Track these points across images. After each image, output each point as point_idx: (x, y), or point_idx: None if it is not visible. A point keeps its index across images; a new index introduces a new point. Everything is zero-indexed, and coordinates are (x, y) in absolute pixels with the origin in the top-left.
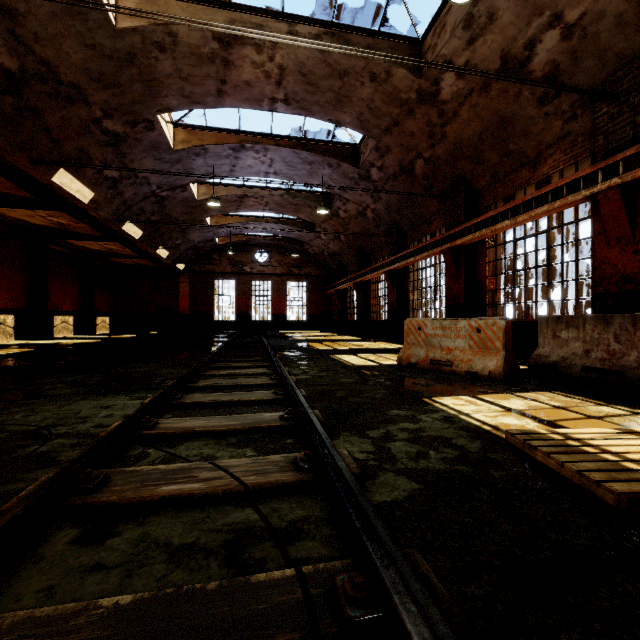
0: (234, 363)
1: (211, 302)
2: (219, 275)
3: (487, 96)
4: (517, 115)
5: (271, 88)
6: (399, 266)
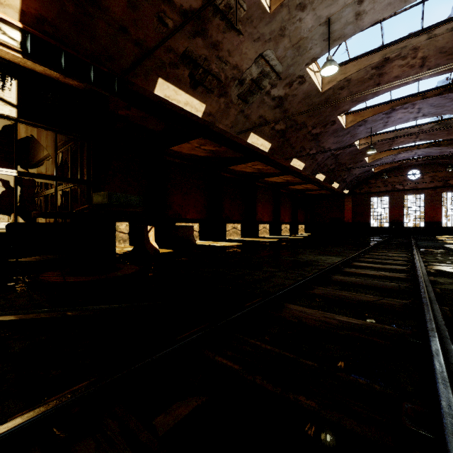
0: (385, 251)
1: (368, 214)
2: (374, 194)
3: None
4: None
5: (415, 71)
6: None
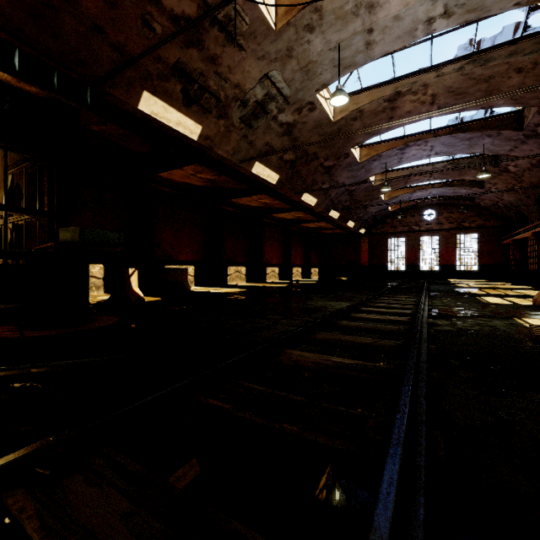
0: (396, 295)
1: (385, 256)
2: (391, 235)
3: None
4: None
5: (426, 108)
6: None
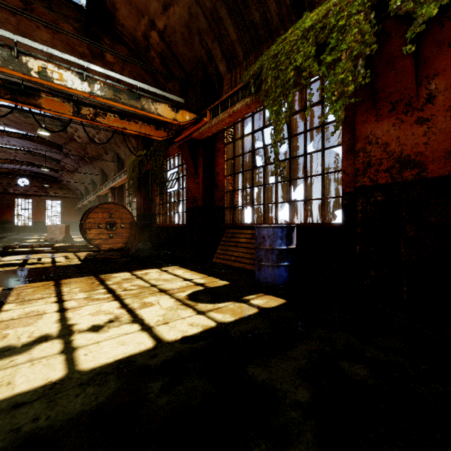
0: None
1: None
2: None
3: (92, 146)
4: (103, 155)
5: None
6: (90, 199)
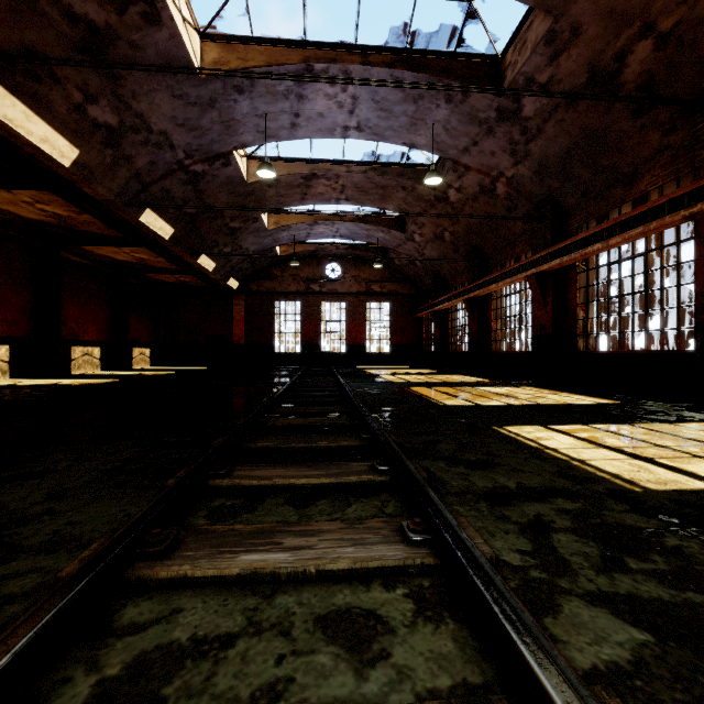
0: (285, 472)
1: (271, 329)
2: (281, 295)
3: None
4: None
5: None
6: (562, 262)
